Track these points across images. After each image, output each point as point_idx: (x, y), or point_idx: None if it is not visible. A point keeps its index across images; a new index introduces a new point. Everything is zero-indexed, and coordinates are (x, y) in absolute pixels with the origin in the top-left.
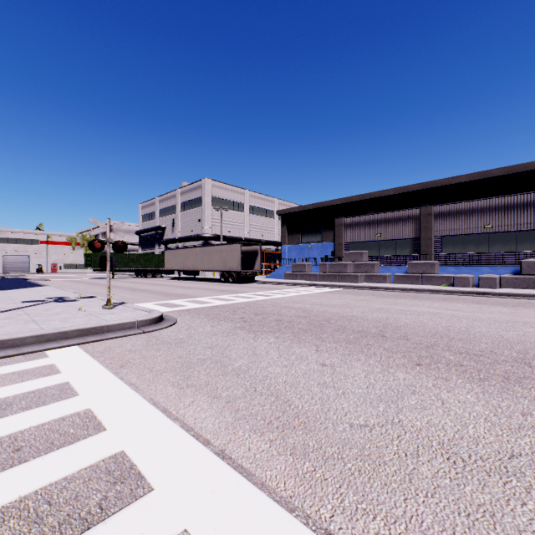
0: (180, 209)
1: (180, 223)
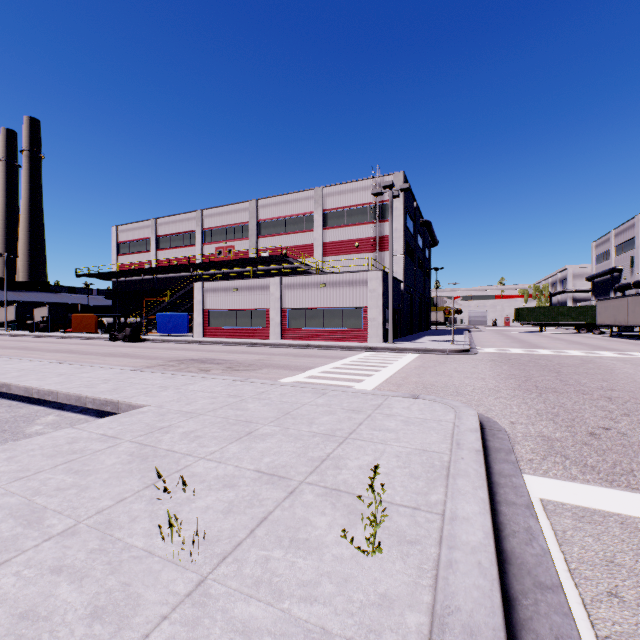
0: (639, 242)
1: (639, 261)
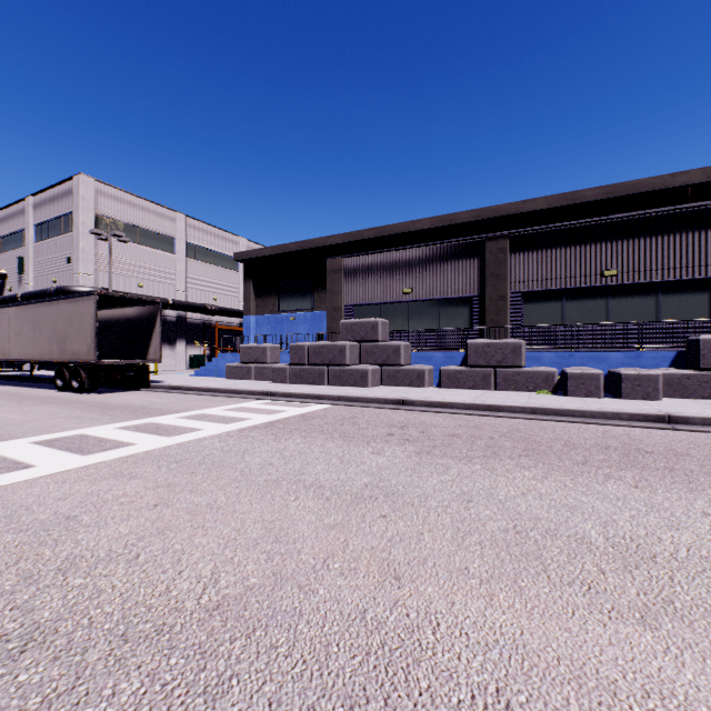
0: (33, 237)
1: (33, 266)
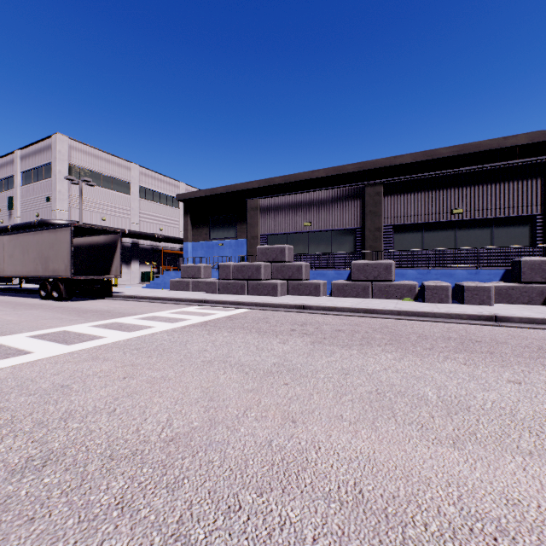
0: (20, 181)
1: (20, 203)
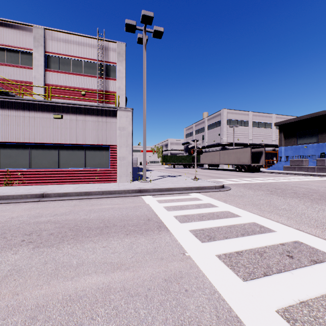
0: (207, 129)
1: (207, 137)
